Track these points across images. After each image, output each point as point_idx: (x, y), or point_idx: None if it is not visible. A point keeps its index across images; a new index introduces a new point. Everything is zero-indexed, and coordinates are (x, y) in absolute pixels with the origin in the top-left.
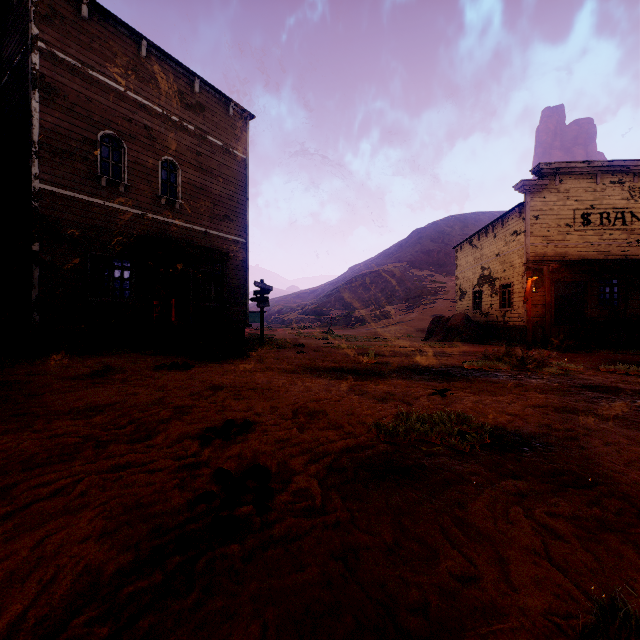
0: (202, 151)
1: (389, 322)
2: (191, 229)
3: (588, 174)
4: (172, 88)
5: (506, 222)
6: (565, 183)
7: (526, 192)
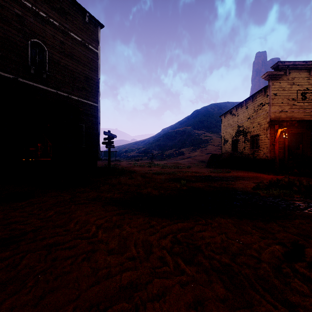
0: (65, 41)
1: (183, 157)
2: (56, 93)
3: (305, 69)
4: None
5: (255, 99)
6: (292, 74)
7: (269, 79)
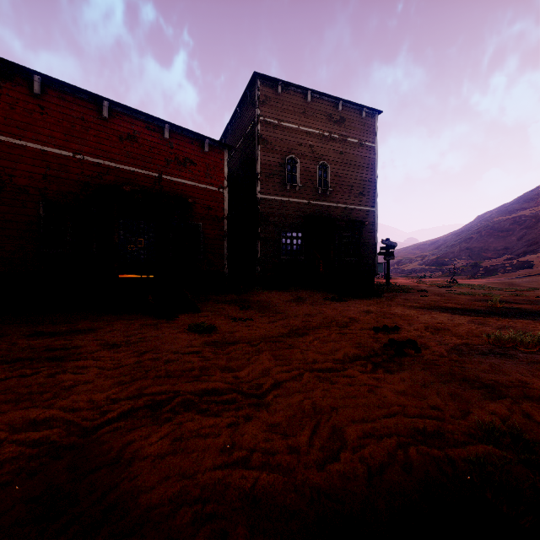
0: (343, 150)
1: (529, 272)
2: (336, 207)
3: None
4: (324, 114)
5: None
6: None
7: None
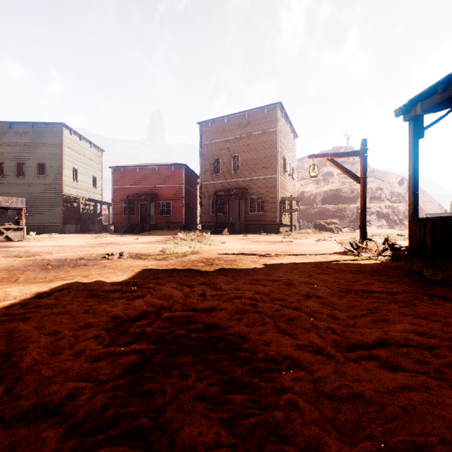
0: (250, 142)
1: None
2: (245, 180)
3: None
4: (237, 125)
5: None
6: None
7: None
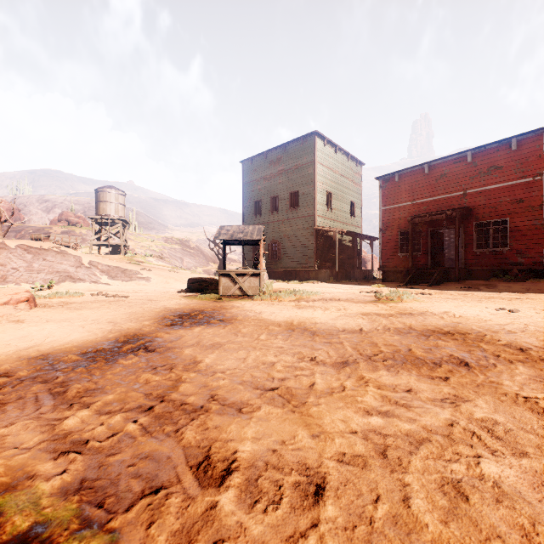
0: None
1: None
2: None
3: None
4: None
5: None
6: None
7: None
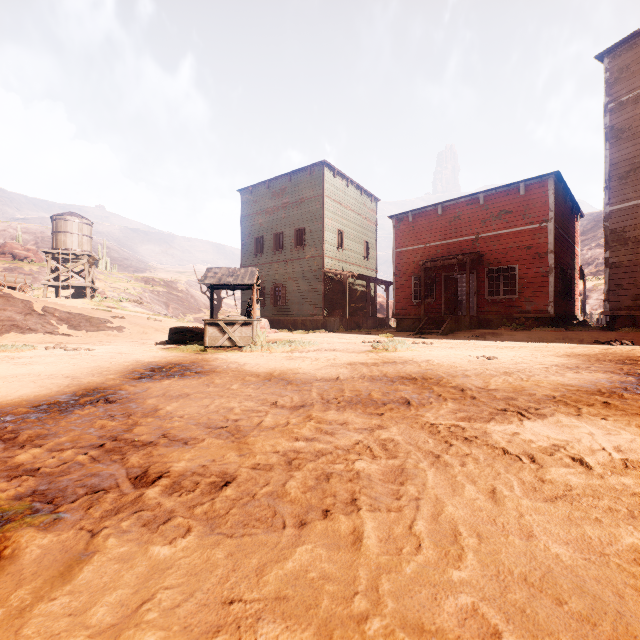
0: None
1: None
2: None
3: None
4: None
5: None
6: None
7: None
